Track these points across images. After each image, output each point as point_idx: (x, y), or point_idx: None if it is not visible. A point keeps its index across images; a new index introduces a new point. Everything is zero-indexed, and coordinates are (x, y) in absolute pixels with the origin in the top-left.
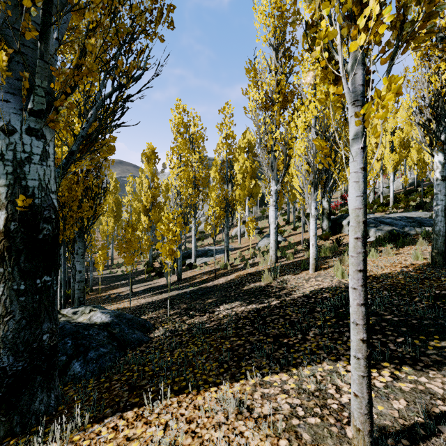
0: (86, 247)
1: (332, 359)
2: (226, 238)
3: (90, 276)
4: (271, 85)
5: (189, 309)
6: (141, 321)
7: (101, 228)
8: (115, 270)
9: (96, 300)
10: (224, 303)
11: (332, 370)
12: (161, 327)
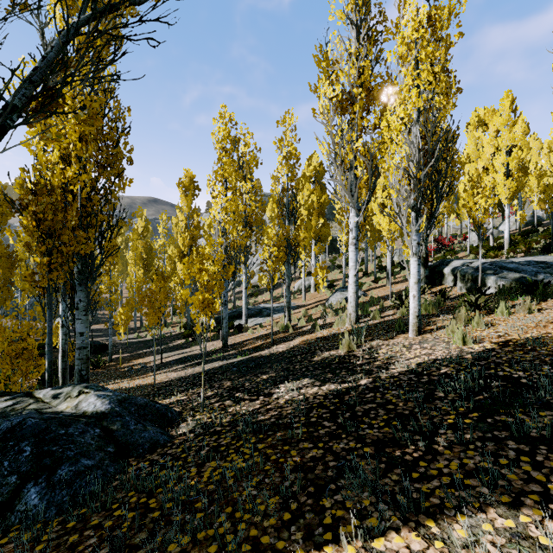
0: (89, 299)
1: (505, 503)
2: (286, 291)
3: (110, 341)
4: (350, 77)
5: (235, 388)
6: (161, 409)
7: (128, 280)
8: (144, 333)
9: (114, 373)
10: (286, 381)
11: (516, 531)
12: (190, 418)
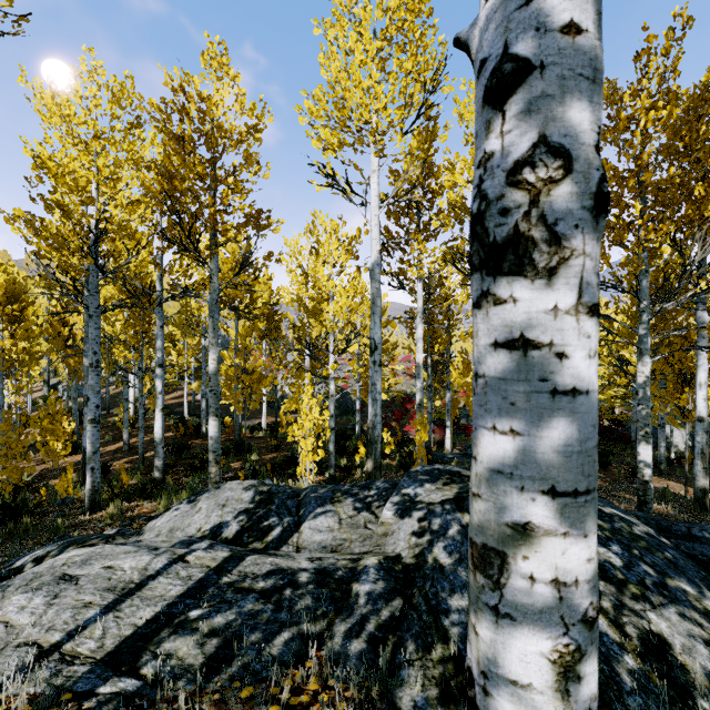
0: None
1: None
2: None
3: None
4: None
5: None
6: None
7: None
8: None
9: None
10: None
11: None
12: None
